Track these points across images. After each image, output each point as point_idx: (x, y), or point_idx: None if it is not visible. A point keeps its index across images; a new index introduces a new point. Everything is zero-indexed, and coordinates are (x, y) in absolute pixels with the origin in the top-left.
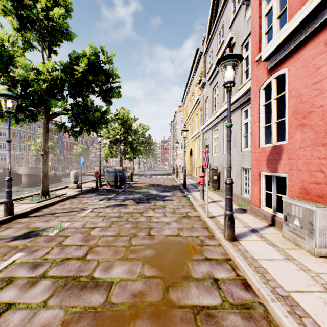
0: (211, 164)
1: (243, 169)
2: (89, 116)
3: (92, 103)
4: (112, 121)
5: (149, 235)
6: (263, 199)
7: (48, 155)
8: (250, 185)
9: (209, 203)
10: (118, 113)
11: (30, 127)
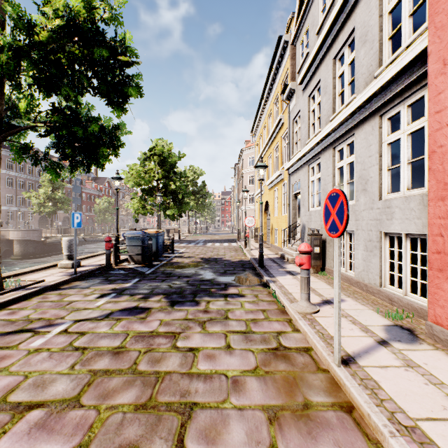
0: (305, 225)
1: (385, 236)
2: (76, 130)
3: (88, 110)
4: (146, 159)
5: None
6: None
7: None
8: (405, 270)
9: (319, 307)
10: (154, 146)
11: (32, 172)
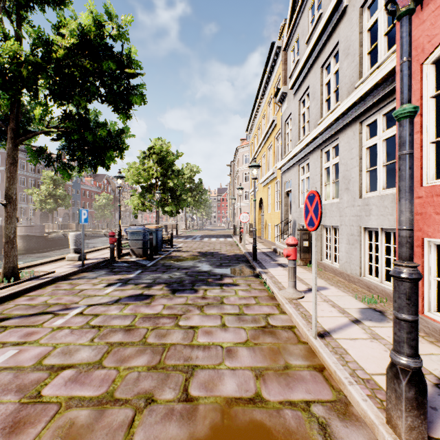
0: (296, 221)
1: (364, 230)
2: (87, 135)
3: (96, 116)
4: (145, 158)
5: (185, 399)
6: (433, 295)
7: (16, 205)
8: (381, 261)
9: (304, 294)
10: (153, 146)
11: (34, 169)
